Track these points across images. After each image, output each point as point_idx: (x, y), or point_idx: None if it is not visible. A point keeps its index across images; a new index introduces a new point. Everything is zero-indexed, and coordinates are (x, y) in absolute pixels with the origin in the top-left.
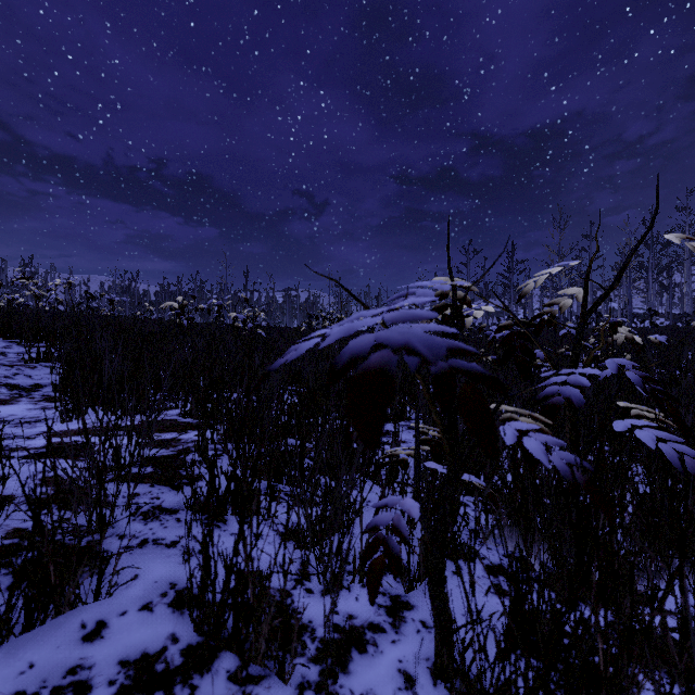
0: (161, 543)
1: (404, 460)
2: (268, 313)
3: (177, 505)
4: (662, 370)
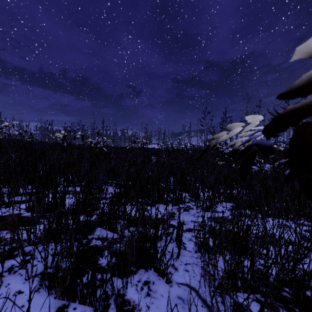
0: None
1: None
2: (113, 140)
3: None
4: None
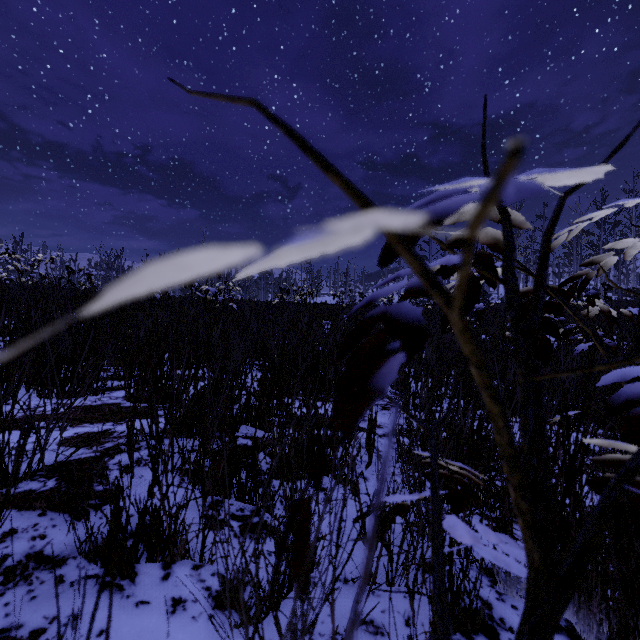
0: (11, 637)
1: (402, 504)
2: (244, 288)
3: (68, 548)
4: (625, 343)
